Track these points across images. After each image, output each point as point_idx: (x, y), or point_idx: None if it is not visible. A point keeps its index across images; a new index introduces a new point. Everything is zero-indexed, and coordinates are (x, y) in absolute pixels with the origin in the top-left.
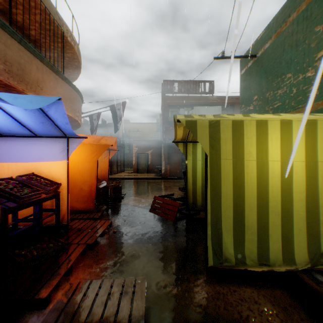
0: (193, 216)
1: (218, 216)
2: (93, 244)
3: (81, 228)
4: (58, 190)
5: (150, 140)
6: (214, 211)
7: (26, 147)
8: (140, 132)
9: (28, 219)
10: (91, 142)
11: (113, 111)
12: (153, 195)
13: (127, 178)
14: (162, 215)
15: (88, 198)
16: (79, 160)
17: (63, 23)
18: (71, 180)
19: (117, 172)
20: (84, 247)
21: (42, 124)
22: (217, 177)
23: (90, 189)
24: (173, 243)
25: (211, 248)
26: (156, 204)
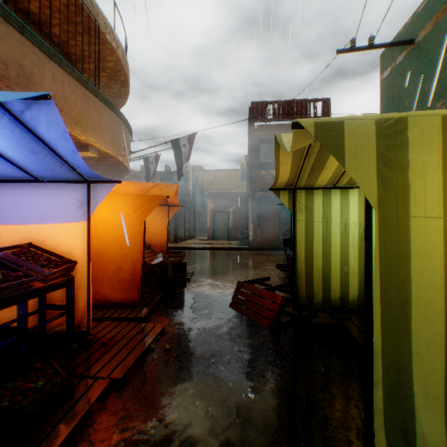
0: (306, 320)
1: (401, 364)
2: (122, 379)
3: (107, 342)
4: (72, 272)
5: (232, 193)
6: (391, 350)
7: (22, 198)
8: (217, 183)
9: (8, 327)
10: (136, 192)
11: (177, 148)
12: (235, 276)
13: (198, 248)
14: (251, 316)
15: (129, 282)
16: (115, 221)
17: (98, 12)
18: (104, 254)
19: (185, 239)
20: (102, 387)
21: (36, 157)
22: (399, 263)
23: (132, 268)
24: (276, 382)
25: (384, 444)
26: (240, 295)
